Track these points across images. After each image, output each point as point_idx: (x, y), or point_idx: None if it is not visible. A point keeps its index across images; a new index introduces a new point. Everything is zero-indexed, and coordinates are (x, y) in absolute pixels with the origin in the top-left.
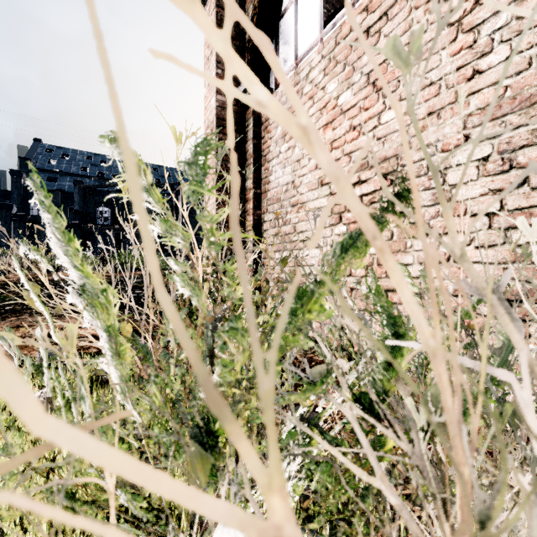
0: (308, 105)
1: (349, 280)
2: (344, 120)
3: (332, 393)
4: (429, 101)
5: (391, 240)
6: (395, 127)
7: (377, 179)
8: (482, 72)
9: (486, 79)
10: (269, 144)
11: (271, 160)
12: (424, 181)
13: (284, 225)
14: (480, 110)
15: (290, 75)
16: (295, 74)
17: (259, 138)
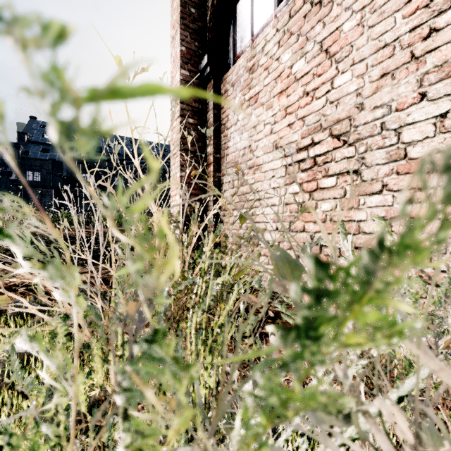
0: (263, 75)
1: (302, 236)
2: (298, 87)
3: None
4: (382, 62)
5: (344, 197)
6: (348, 90)
7: (330, 141)
8: (440, 30)
9: (444, 36)
10: (228, 113)
11: (229, 128)
12: (377, 140)
13: (242, 185)
14: (437, 67)
15: (247, 50)
16: (252, 48)
17: (219, 108)
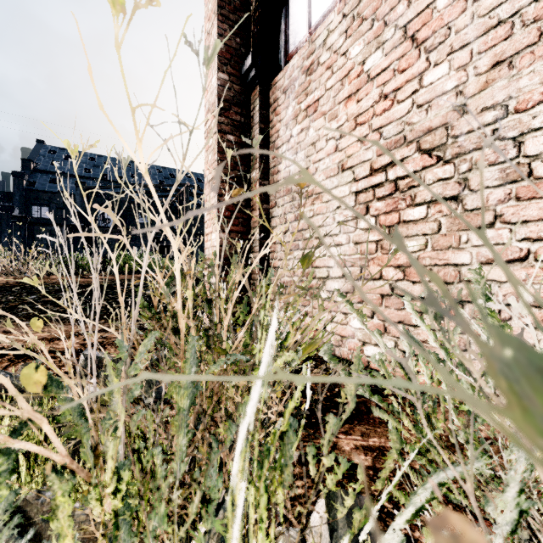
0: (325, 76)
1: (379, 285)
2: (372, 88)
3: (370, 439)
4: (495, 47)
5: (438, 233)
6: (444, 88)
7: (418, 158)
8: None
9: None
10: (278, 128)
11: (280, 146)
12: (487, 154)
13: (296, 220)
14: None
15: (303, 45)
16: (310, 42)
17: (267, 121)
